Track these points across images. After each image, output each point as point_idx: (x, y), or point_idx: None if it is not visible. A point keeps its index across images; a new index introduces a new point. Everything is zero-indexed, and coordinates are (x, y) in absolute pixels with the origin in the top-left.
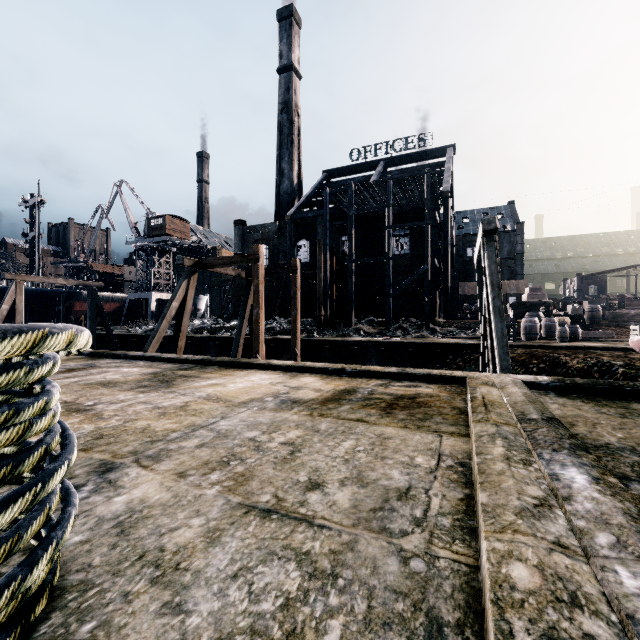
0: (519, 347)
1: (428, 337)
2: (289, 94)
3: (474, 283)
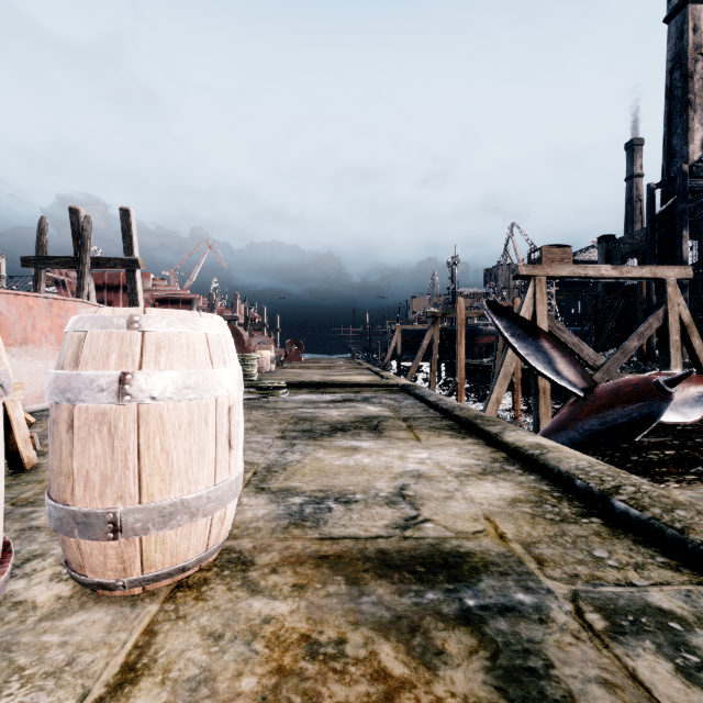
0: None
1: None
2: (682, 41)
3: None
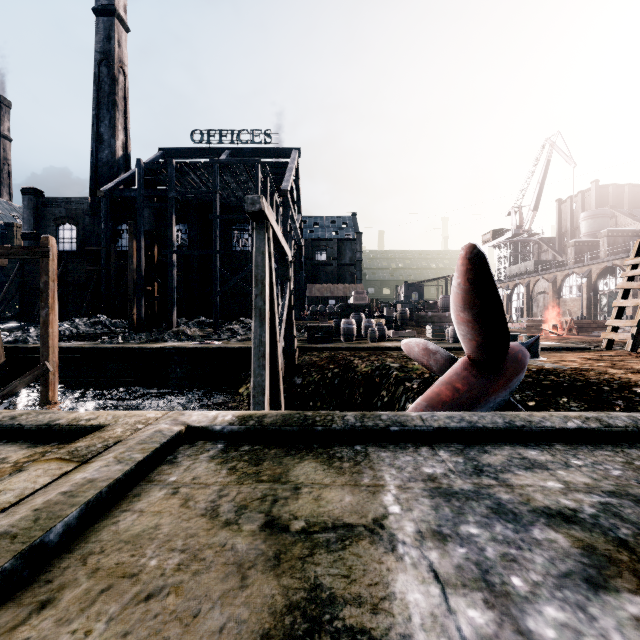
0: (329, 349)
1: None
2: (110, 44)
3: (321, 285)
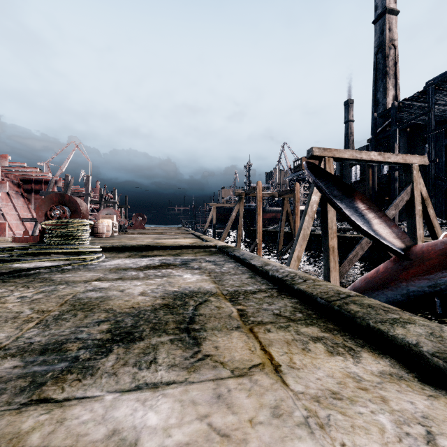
0: None
1: None
2: (383, 35)
3: None
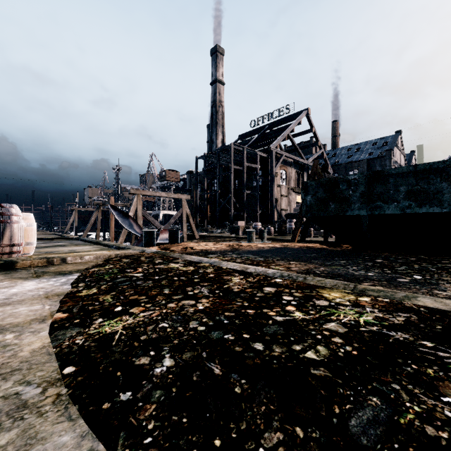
0: (213, 237)
1: (223, 233)
2: (215, 96)
3: None
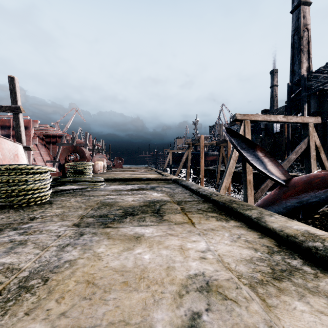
0: None
1: None
2: (298, 22)
3: None
